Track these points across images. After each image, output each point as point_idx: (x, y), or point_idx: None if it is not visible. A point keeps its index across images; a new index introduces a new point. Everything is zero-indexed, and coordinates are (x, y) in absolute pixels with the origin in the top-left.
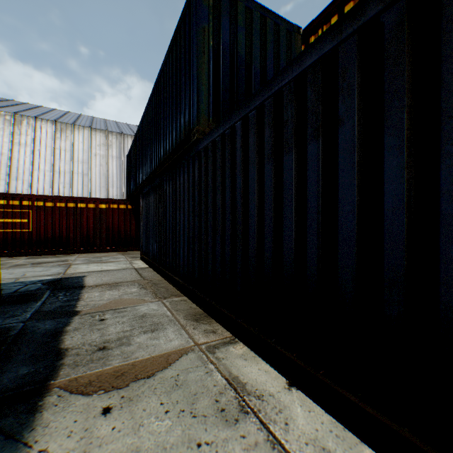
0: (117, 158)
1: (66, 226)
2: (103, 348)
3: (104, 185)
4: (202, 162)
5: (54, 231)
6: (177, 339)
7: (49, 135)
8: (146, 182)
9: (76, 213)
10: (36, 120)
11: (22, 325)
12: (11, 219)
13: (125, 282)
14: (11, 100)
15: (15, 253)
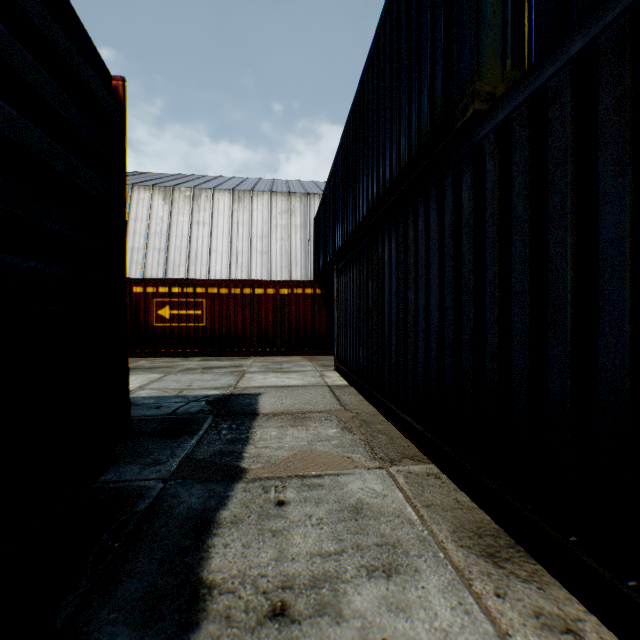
0: (301, 228)
1: (241, 320)
2: (280, 611)
3: (285, 264)
4: (488, 167)
5: (227, 325)
6: (463, 633)
7: (226, 208)
8: (344, 249)
9: (252, 302)
10: (213, 192)
11: (159, 488)
12: (184, 310)
13: (316, 413)
14: (192, 175)
15: (188, 352)
